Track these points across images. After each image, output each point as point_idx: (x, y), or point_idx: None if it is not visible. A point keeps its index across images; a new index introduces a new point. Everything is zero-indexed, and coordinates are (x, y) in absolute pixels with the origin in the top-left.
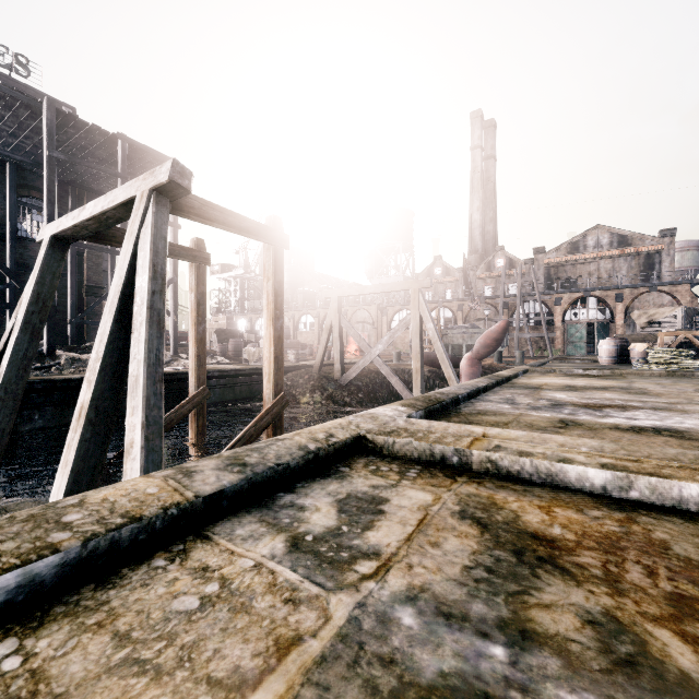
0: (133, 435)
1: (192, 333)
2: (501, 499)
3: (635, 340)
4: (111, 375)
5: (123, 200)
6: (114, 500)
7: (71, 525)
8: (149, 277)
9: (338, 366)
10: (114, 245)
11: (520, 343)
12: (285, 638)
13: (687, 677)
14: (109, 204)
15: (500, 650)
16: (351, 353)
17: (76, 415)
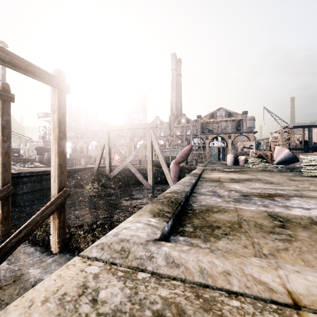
0: None
1: None
2: None
3: (239, 154)
4: None
5: None
6: None
7: None
8: None
9: (107, 168)
10: None
11: (192, 156)
12: None
13: None
14: None
15: None
16: (116, 160)
17: None
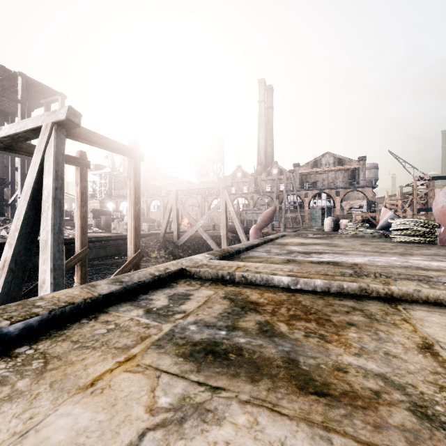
0: (45, 276)
1: (78, 213)
2: (244, 291)
3: (343, 218)
4: (26, 240)
5: (32, 127)
6: (58, 297)
7: (41, 306)
8: (53, 179)
9: (175, 233)
10: (21, 153)
11: (286, 219)
12: (144, 336)
13: (281, 332)
14: (21, 129)
15: (224, 332)
16: (184, 225)
17: (1, 266)
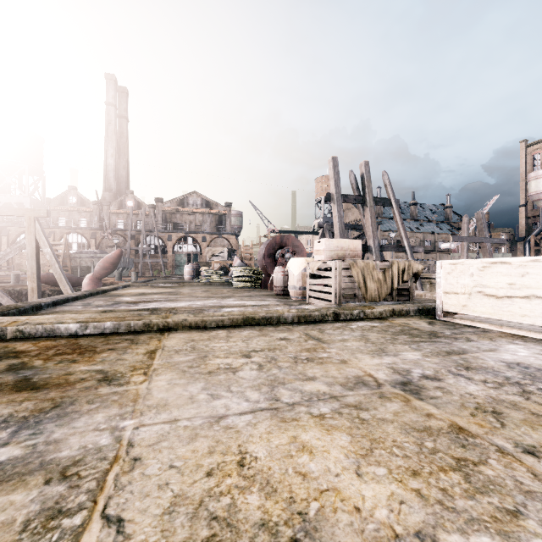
0: None
1: None
2: (13, 345)
3: (204, 265)
4: None
5: None
6: None
7: None
8: None
9: None
10: None
11: (144, 266)
12: None
13: (33, 366)
14: None
15: None
16: None
17: None
